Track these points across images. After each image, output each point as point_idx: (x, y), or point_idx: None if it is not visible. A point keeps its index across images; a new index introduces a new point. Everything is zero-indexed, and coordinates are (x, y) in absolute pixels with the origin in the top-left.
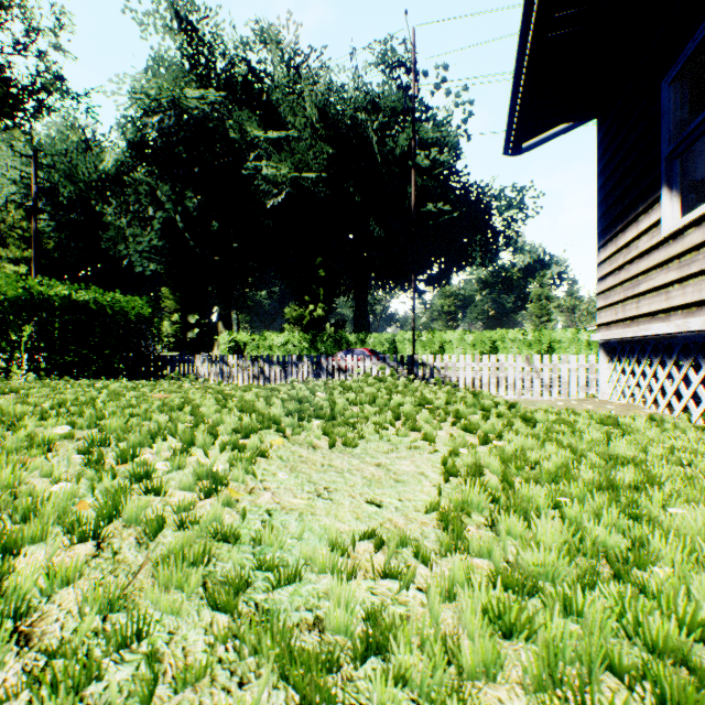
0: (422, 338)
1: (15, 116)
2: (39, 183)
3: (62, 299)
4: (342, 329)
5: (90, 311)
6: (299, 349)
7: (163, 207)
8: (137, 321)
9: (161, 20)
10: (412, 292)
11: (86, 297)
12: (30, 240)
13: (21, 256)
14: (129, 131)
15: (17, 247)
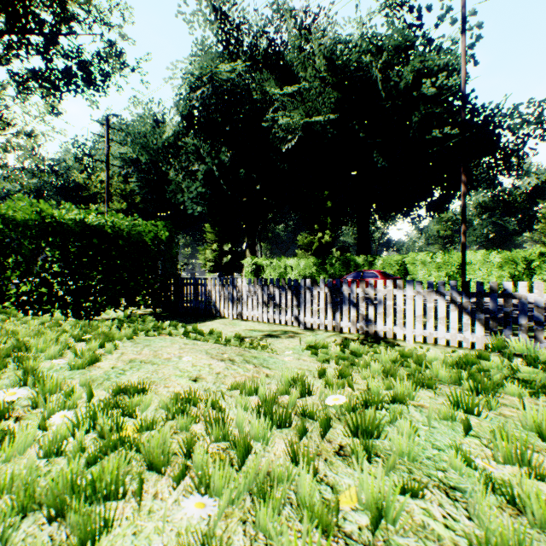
0: (436, 260)
1: (89, 89)
2: (129, 156)
3: (75, 222)
4: (346, 253)
5: (105, 234)
6: (309, 271)
7: (205, 162)
8: (153, 244)
9: (202, 16)
10: (462, 197)
11: (106, 222)
12: (125, 197)
13: (120, 207)
14: (181, 107)
15: (118, 202)
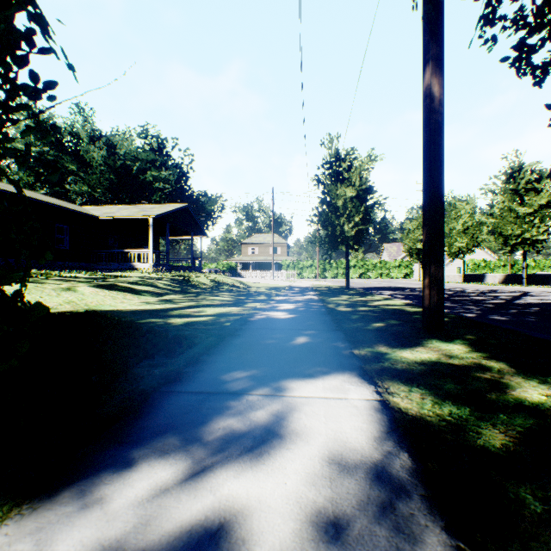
0: None
1: None
2: None
3: None
4: None
5: None
6: None
7: None
8: None
9: None
10: None
11: None
12: None
13: None
14: None
15: None
